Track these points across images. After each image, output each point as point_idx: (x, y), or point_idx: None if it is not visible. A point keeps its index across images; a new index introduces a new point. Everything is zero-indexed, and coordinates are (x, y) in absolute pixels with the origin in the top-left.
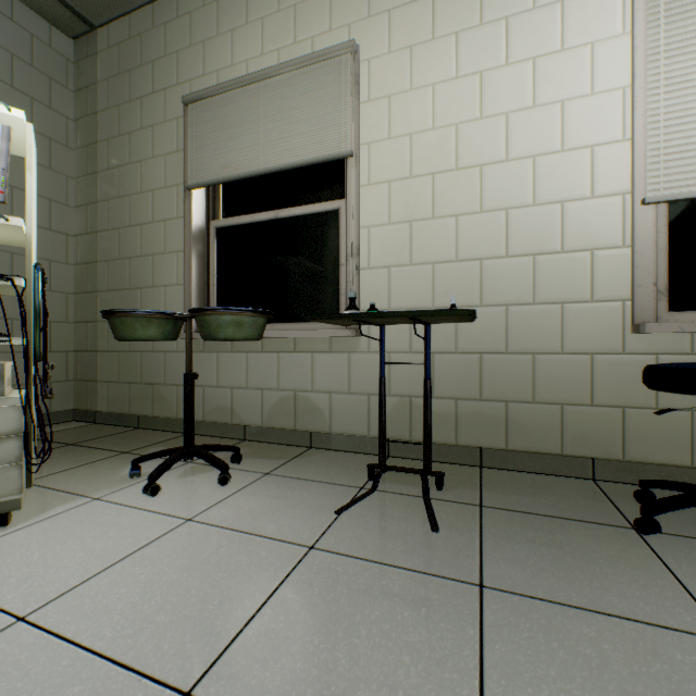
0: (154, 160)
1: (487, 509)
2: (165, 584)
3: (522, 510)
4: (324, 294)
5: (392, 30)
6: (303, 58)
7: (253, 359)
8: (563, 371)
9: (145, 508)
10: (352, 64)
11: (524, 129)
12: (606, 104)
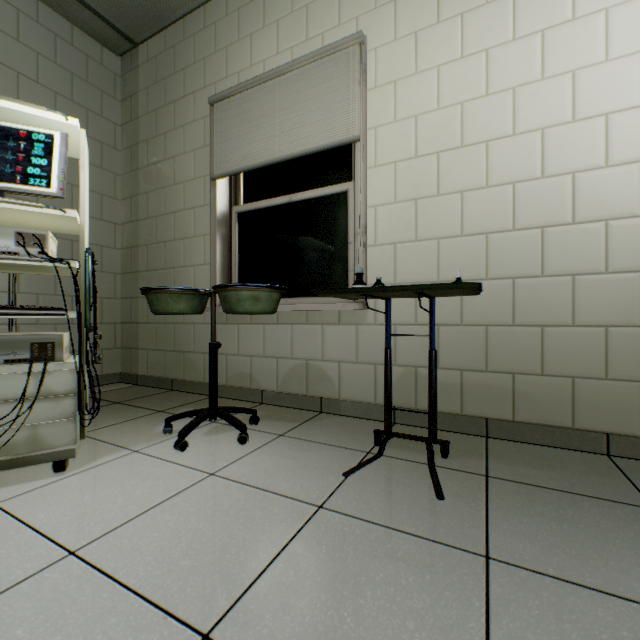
0: (185, 155)
1: (493, 480)
2: (190, 532)
3: (530, 483)
4: (333, 270)
5: (397, 19)
6: (314, 53)
7: (270, 330)
8: (574, 344)
9: (175, 461)
10: (360, 54)
11: (532, 103)
12: (622, 70)
